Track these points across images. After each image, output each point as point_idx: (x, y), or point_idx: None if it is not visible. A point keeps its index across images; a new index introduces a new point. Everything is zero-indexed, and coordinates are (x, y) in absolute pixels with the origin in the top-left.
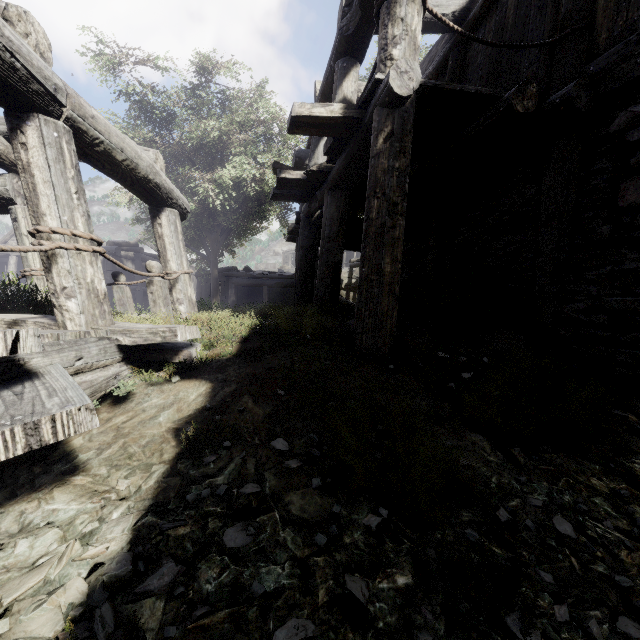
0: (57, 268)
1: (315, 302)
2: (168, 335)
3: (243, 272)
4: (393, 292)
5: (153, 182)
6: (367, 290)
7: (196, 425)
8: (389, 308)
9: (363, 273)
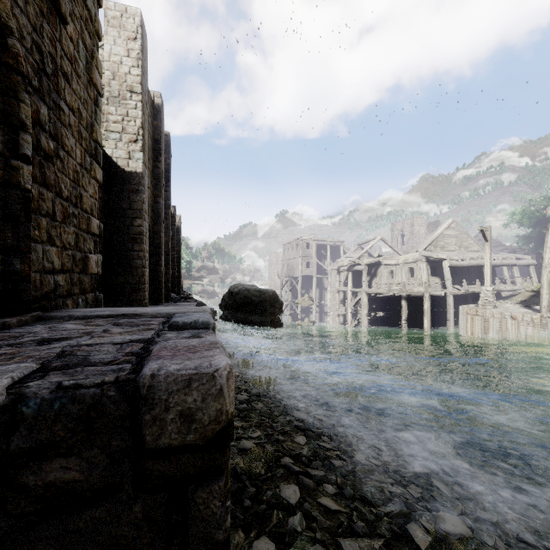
0: (516, 280)
1: None
2: (529, 287)
3: None
4: None
5: (528, 264)
6: None
7: (531, 295)
8: None
9: None
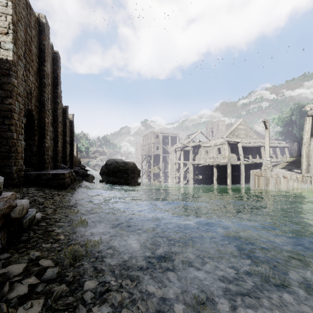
0: (278, 156)
1: None
2: (285, 160)
3: None
4: None
5: (284, 146)
6: None
7: (287, 164)
8: None
9: None
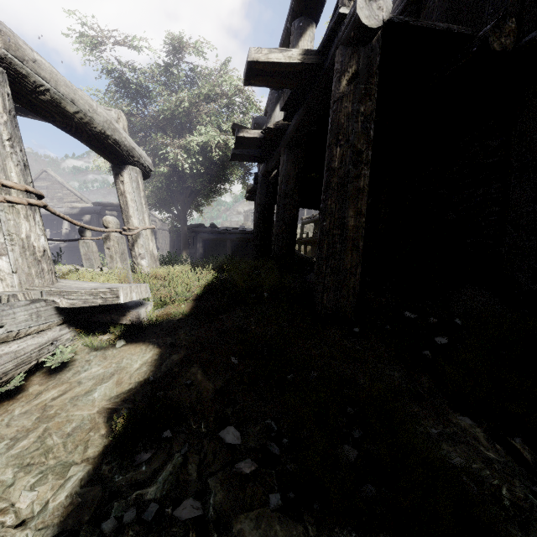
0: None
1: (272, 256)
2: (109, 297)
3: (209, 228)
4: (357, 248)
5: (111, 138)
6: (328, 245)
7: (128, 413)
8: (352, 265)
9: (324, 227)
